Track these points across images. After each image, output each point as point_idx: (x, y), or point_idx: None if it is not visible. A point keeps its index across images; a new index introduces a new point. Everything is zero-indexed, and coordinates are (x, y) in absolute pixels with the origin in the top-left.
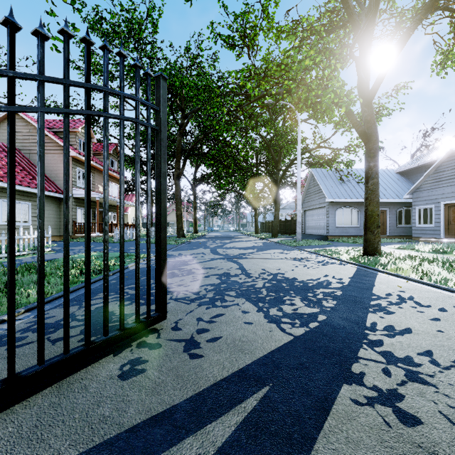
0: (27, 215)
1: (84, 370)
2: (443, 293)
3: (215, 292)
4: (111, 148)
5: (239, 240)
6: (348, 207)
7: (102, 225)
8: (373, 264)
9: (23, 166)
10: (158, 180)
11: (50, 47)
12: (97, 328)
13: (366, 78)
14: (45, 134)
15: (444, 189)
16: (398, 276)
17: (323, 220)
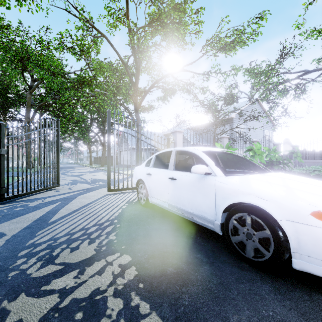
0: None
1: (45, 192)
2: None
3: (72, 183)
4: None
5: (79, 169)
6: None
7: None
8: None
9: None
10: (58, 148)
11: None
12: None
13: (136, 101)
14: None
15: None
16: None
17: (128, 157)
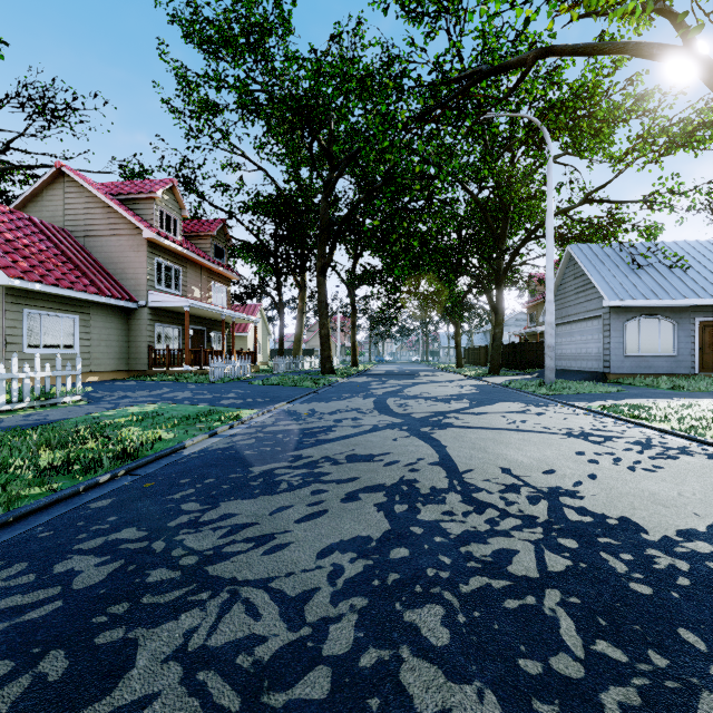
0: (71, 336)
1: None
2: None
3: (366, 607)
4: (215, 227)
5: (430, 380)
6: (652, 316)
7: (194, 353)
8: None
9: (70, 257)
10: None
11: None
12: None
13: None
14: (106, 205)
15: None
16: None
17: (594, 342)
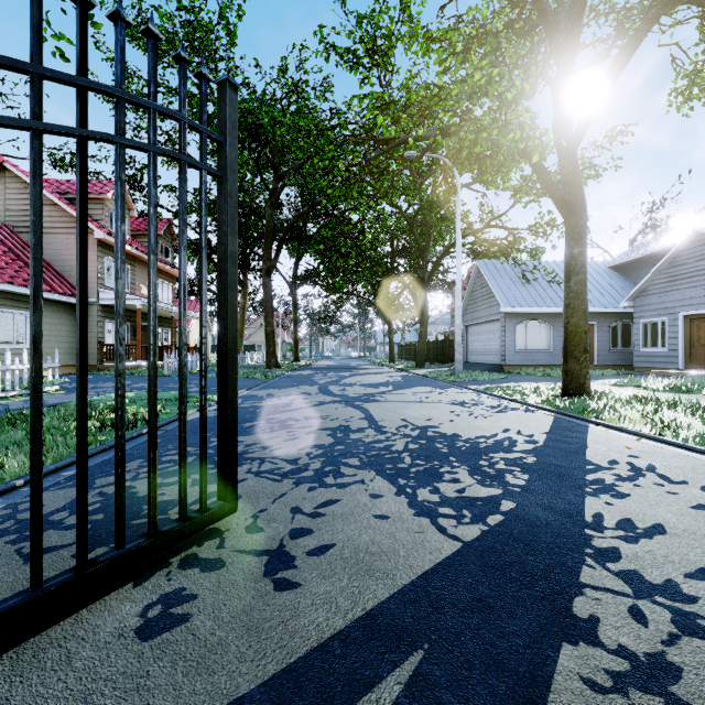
0: (23, 331)
1: (73, 619)
2: (702, 460)
3: (325, 460)
4: (162, 227)
5: (365, 372)
6: (535, 320)
7: (145, 349)
8: (580, 411)
9: (18, 254)
10: (223, 267)
11: (51, 51)
12: (112, 528)
13: (567, 114)
14: (53, 203)
15: (684, 292)
16: (622, 430)
17: (495, 340)
